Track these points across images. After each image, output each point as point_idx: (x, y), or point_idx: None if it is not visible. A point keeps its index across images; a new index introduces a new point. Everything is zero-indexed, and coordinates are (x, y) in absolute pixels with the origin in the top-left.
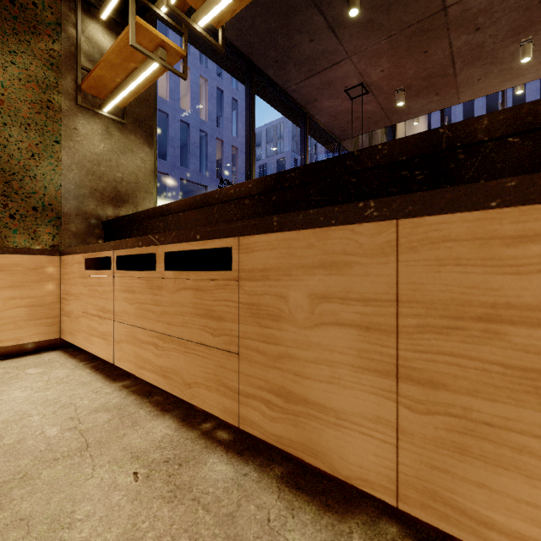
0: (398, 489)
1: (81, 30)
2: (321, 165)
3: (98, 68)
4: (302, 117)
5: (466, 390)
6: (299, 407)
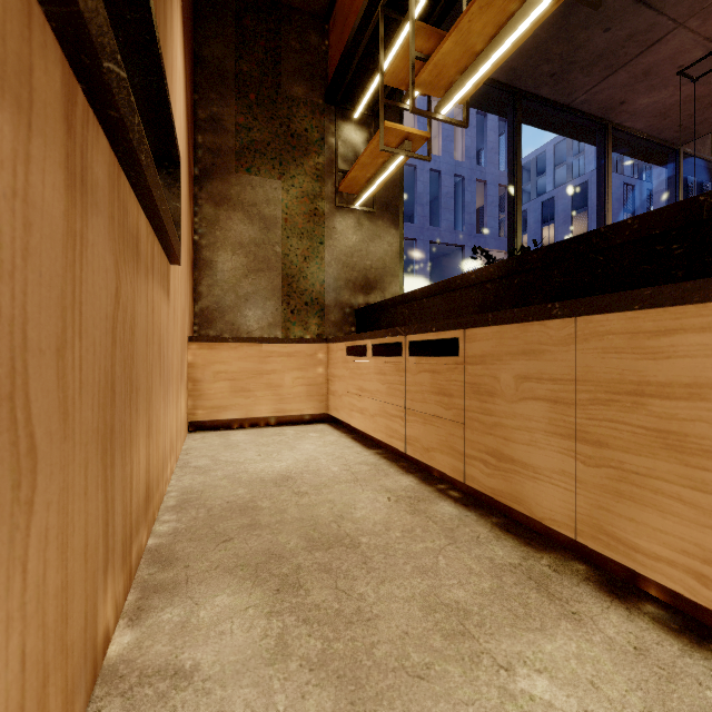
0: (576, 525)
1: (338, 136)
2: (564, 245)
3: (353, 171)
4: (599, 132)
5: (621, 448)
6: (508, 464)
